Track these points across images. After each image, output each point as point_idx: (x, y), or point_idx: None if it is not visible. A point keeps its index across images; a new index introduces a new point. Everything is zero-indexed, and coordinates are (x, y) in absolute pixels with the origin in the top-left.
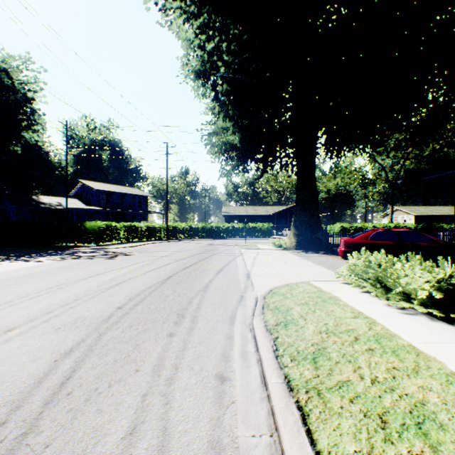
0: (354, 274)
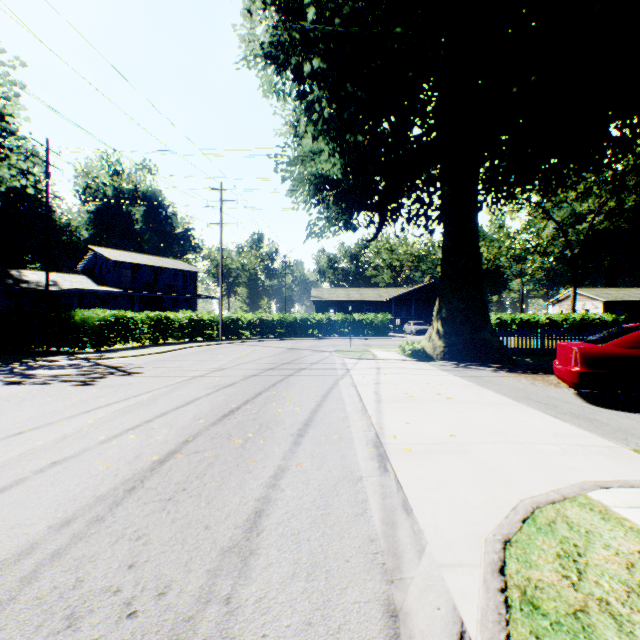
0: None
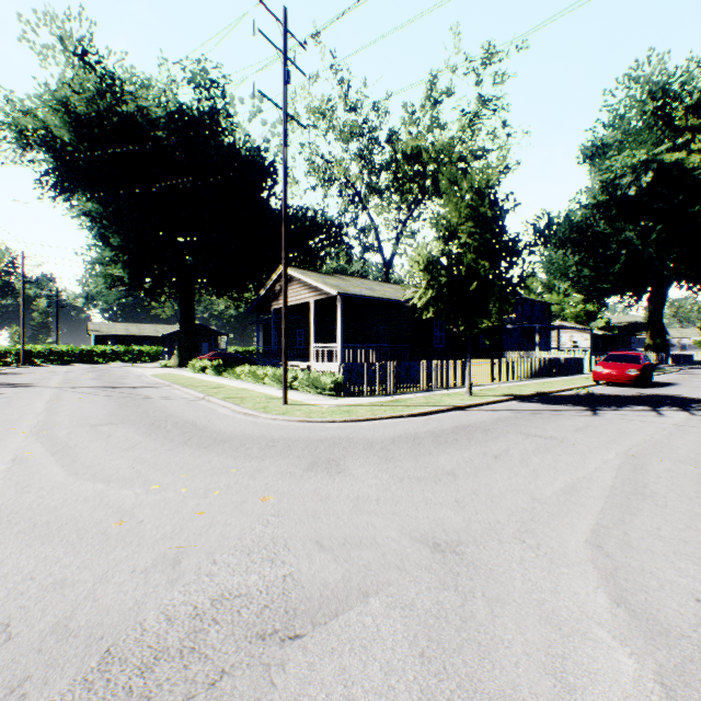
0: (189, 368)
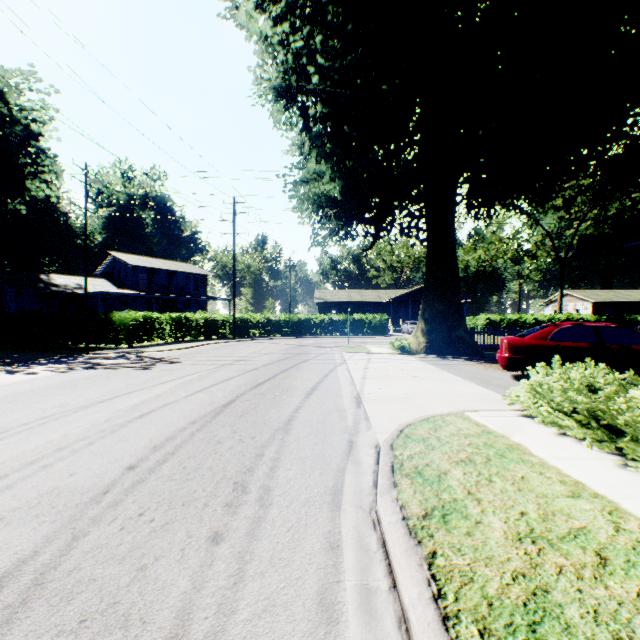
0: (542, 401)
